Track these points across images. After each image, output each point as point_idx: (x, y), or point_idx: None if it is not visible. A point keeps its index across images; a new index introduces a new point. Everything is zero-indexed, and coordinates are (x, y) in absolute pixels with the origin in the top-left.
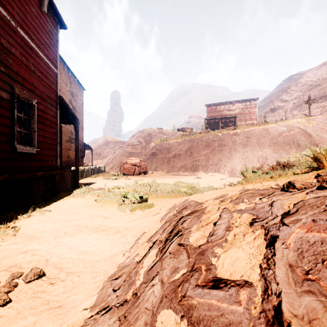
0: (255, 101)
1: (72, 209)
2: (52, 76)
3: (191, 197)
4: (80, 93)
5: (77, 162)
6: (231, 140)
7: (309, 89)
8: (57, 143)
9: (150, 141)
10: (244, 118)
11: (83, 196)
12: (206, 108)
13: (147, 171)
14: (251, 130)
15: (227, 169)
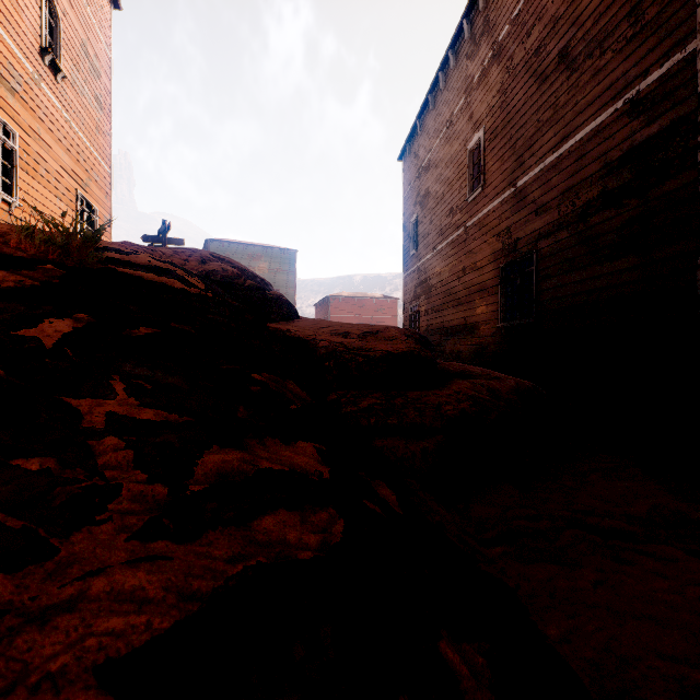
0: None
1: None
2: None
3: None
4: None
5: None
6: None
7: None
8: None
9: None
10: None
11: None
12: None
13: None
14: None
15: None
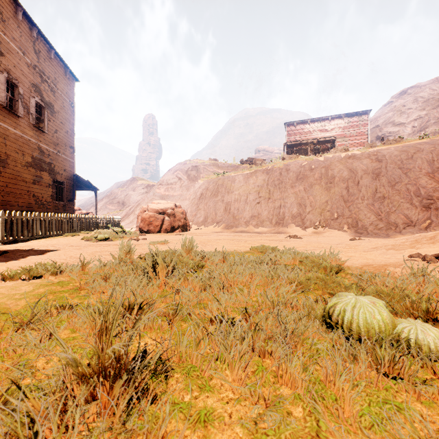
0: (365, 115)
1: None
2: None
3: None
4: (66, 82)
5: None
6: (345, 166)
7: (437, 106)
8: None
9: (197, 177)
10: (348, 142)
11: None
12: (286, 128)
13: (189, 225)
14: (381, 149)
15: (345, 220)
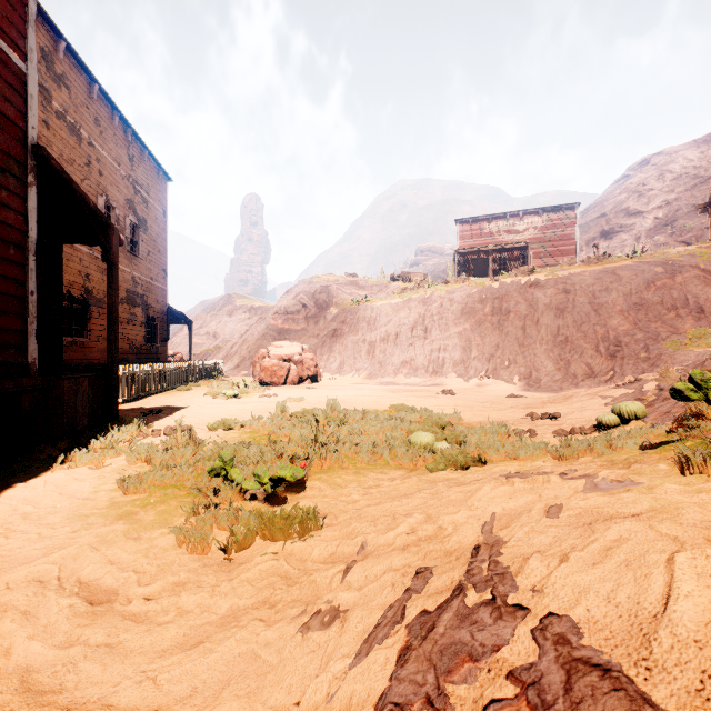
0: (572, 210)
1: (3, 536)
2: (3, 75)
3: (528, 563)
4: (158, 186)
5: (112, 353)
6: (524, 298)
7: (692, 186)
8: (28, 292)
9: (329, 303)
10: (548, 250)
11: (97, 464)
12: (458, 227)
13: (320, 374)
14: (573, 274)
15: (517, 370)
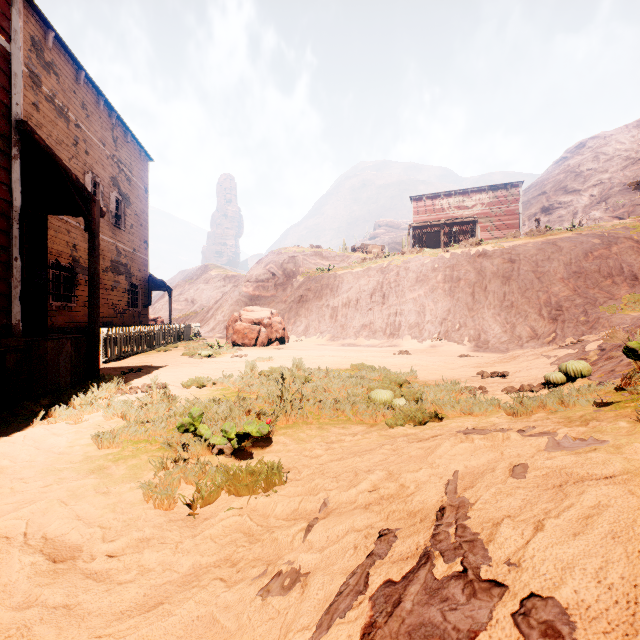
0: (516, 188)
1: None
2: None
3: (500, 530)
4: (140, 165)
5: (94, 316)
6: (473, 267)
7: (624, 167)
8: (12, 258)
9: (296, 272)
10: (494, 224)
11: (75, 420)
12: (412, 203)
13: (288, 336)
14: (518, 246)
15: (467, 332)
